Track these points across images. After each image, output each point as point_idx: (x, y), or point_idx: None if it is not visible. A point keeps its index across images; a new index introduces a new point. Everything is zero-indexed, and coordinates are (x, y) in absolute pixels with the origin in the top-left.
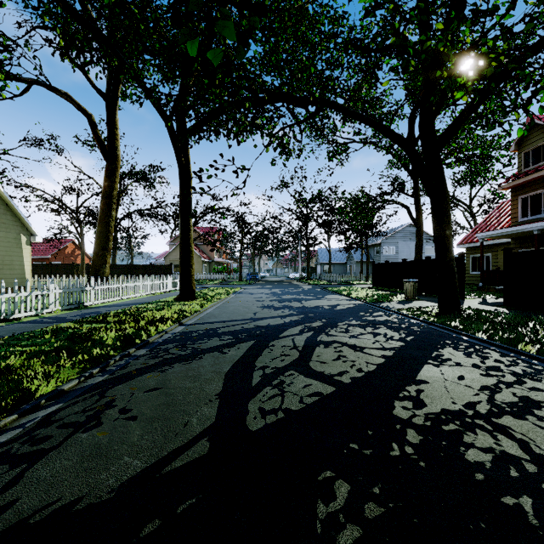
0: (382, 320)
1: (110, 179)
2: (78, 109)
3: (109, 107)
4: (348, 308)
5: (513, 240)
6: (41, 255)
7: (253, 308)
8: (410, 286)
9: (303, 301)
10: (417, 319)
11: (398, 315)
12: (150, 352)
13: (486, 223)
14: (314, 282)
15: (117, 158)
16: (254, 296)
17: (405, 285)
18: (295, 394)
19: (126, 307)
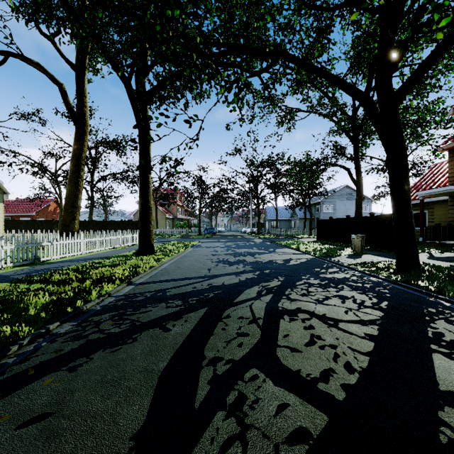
0: (341, 278)
1: (79, 143)
2: (50, 78)
3: (77, 76)
4: (301, 264)
5: (451, 198)
6: (26, 212)
7: (208, 264)
8: (359, 241)
9: (256, 255)
10: (377, 276)
11: (354, 272)
12: (76, 327)
13: (421, 183)
14: (263, 236)
15: (86, 123)
16: (210, 249)
17: (353, 240)
18: (264, 437)
19: (82, 262)
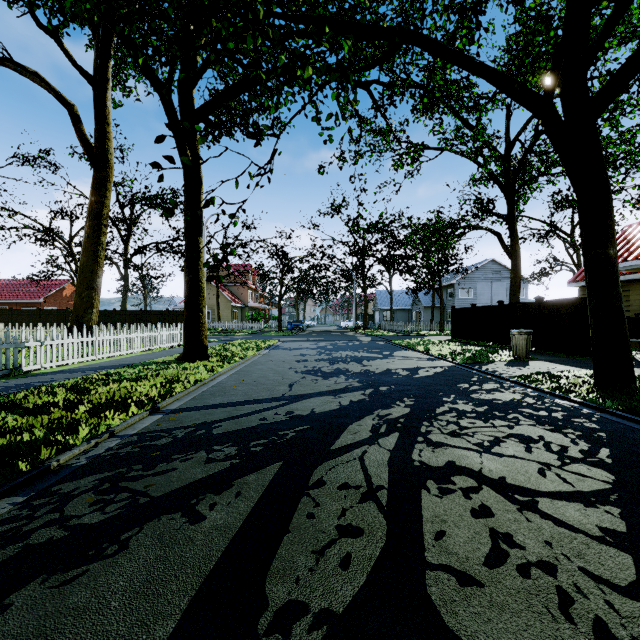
0: (508, 402)
1: (99, 193)
2: (55, 97)
3: (96, 93)
4: (436, 375)
5: None
6: (30, 298)
7: (290, 375)
8: (522, 340)
9: (364, 361)
10: (567, 398)
11: (525, 389)
12: (17, 510)
13: None
14: (373, 333)
15: (109, 164)
16: (294, 352)
17: (514, 337)
18: None
19: (88, 373)
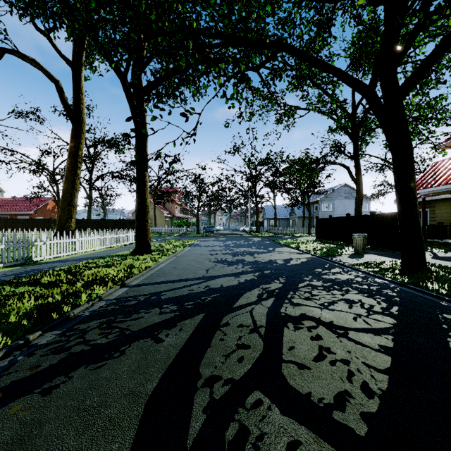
0: (345, 280)
1: (76, 140)
2: (46, 75)
3: (74, 73)
4: (302, 264)
5: None
6: (24, 211)
7: (206, 264)
8: (360, 240)
9: (255, 254)
10: (383, 278)
11: (357, 272)
12: (59, 337)
13: (422, 181)
14: (262, 235)
15: (82, 121)
16: (208, 248)
17: (355, 239)
18: None
19: (75, 262)
